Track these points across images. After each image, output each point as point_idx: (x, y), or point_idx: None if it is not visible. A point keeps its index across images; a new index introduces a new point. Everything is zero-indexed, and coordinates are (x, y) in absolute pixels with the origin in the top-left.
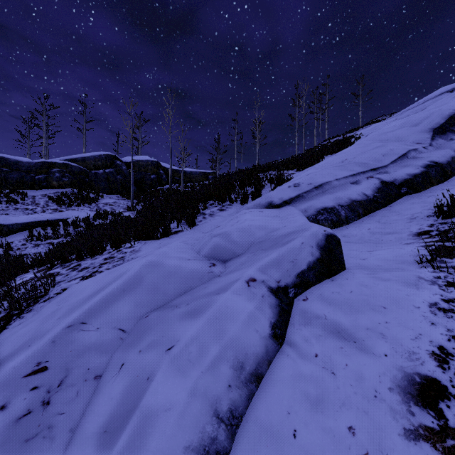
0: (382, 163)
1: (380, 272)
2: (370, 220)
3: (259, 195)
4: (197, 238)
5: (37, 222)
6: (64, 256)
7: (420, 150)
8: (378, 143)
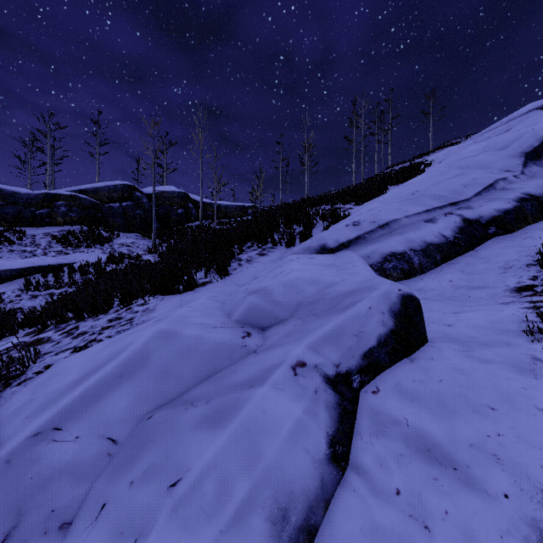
0: (463, 196)
1: (477, 348)
2: (450, 268)
3: (308, 235)
4: (230, 292)
5: (36, 267)
6: (59, 314)
7: (510, 179)
8: (457, 170)
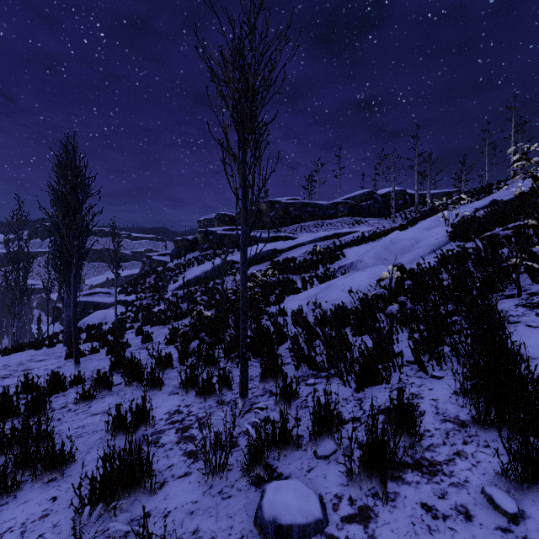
0: None
1: None
2: None
3: (486, 196)
4: None
5: (349, 232)
6: None
7: None
8: None
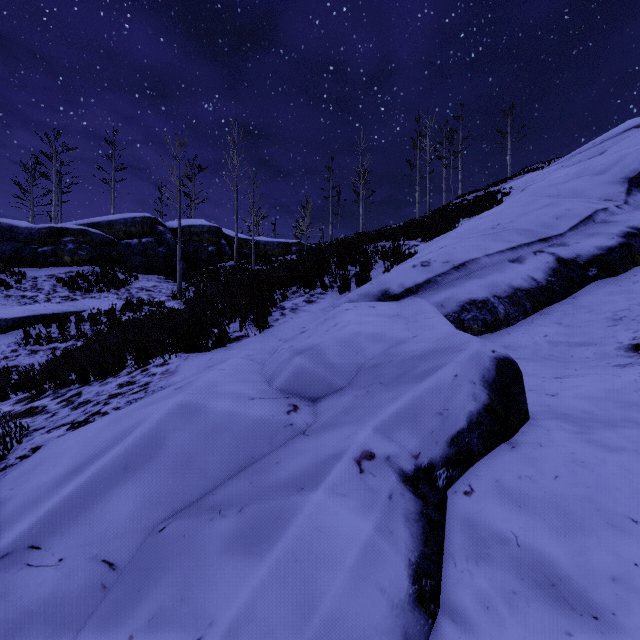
0: (555, 231)
1: (597, 429)
2: (543, 319)
3: (367, 278)
4: (271, 350)
5: (36, 316)
6: (59, 377)
7: (612, 210)
8: (546, 199)
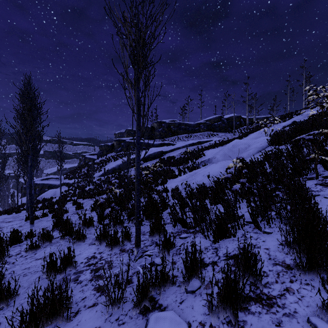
0: None
1: None
2: None
3: (289, 119)
4: None
5: (207, 141)
6: None
7: None
8: None
